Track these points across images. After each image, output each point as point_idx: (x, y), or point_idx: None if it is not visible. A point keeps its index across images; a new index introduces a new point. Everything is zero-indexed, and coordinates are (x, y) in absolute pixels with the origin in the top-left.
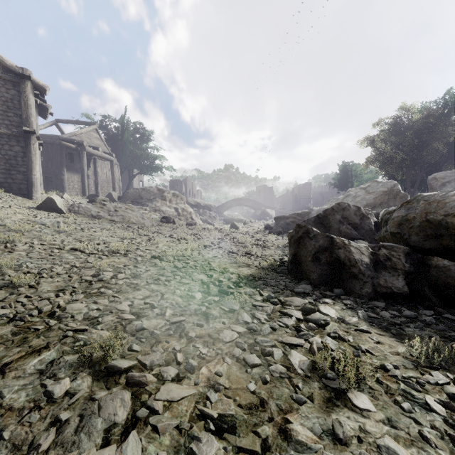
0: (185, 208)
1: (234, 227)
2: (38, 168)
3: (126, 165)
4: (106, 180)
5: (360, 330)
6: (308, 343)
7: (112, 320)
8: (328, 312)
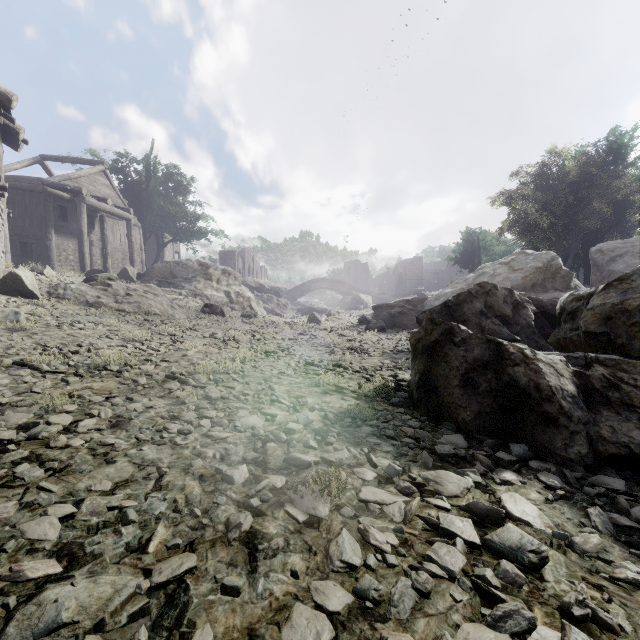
0: (241, 292)
1: (314, 321)
2: None
3: (153, 227)
4: (120, 249)
5: (629, 582)
6: None
7: None
8: (526, 514)
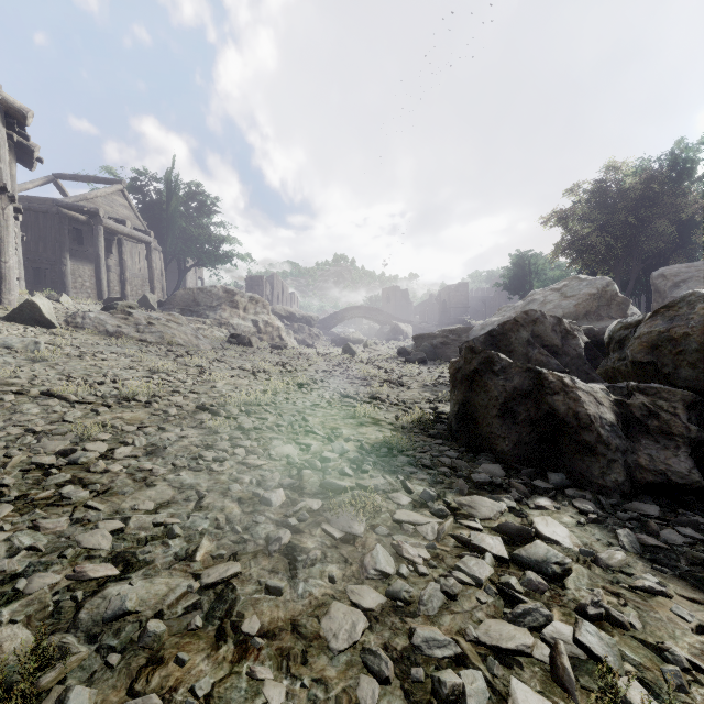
0: (270, 321)
1: (350, 352)
2: (11, 251)
3: (175, 251)
4: (139, 274)
5: (645, 590)
6: (541, 643)
7: (55, 585)
8: (556, 535)
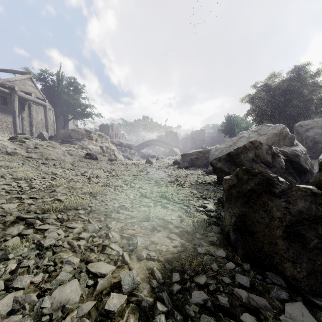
0: (109, 146)
1: (149, 162)
2: None
3: (61, 111)
4: (41, 122)
5: None
6: None
7: None
8: None
